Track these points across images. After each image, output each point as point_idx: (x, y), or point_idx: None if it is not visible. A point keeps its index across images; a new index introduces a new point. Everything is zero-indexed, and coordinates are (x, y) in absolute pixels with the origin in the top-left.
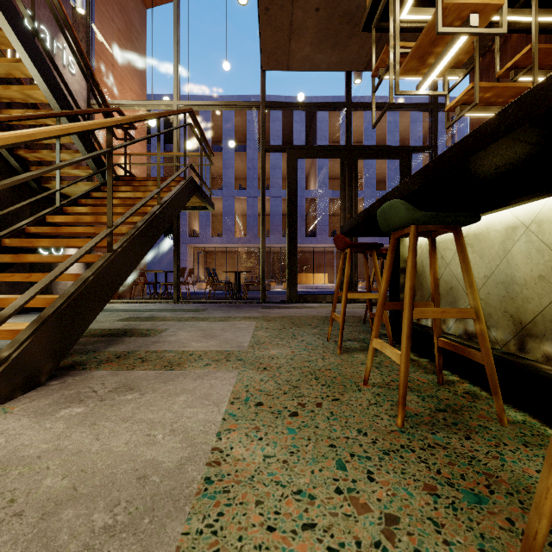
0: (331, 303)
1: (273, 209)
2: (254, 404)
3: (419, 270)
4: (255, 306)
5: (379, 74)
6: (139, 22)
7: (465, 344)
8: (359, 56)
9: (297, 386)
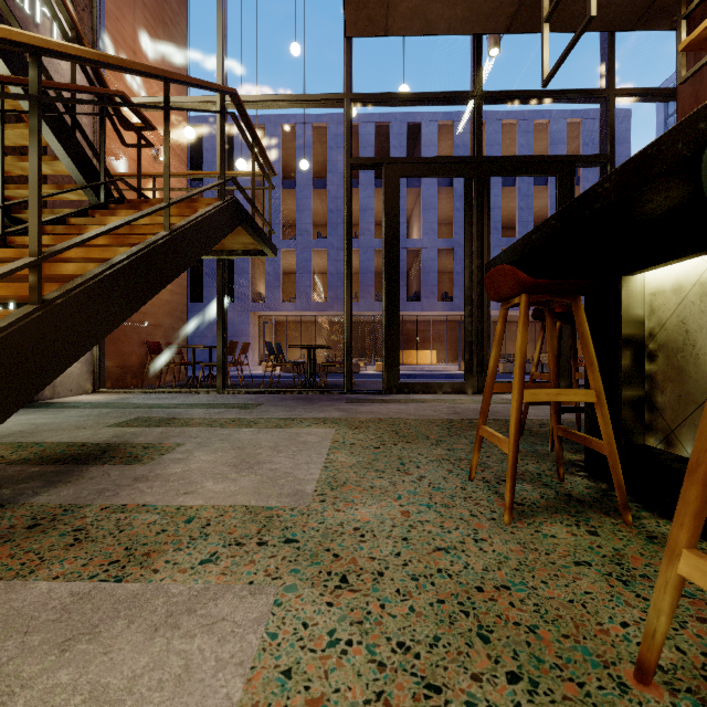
0: (451, 394)
1: (363, 264)
2: None
3: (673, 340)
4: (336, 399)
5: None
6: None
7: None
8: (499, 5)
9: (435, 685)
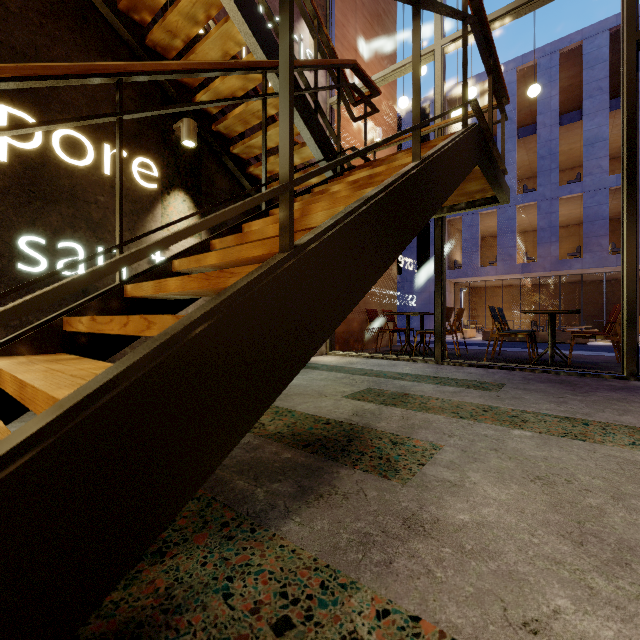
0: None
1: (590, 210)
2: None
3: None
4: (621, 388)
5: None
6: None
7: None
8: None
9: None
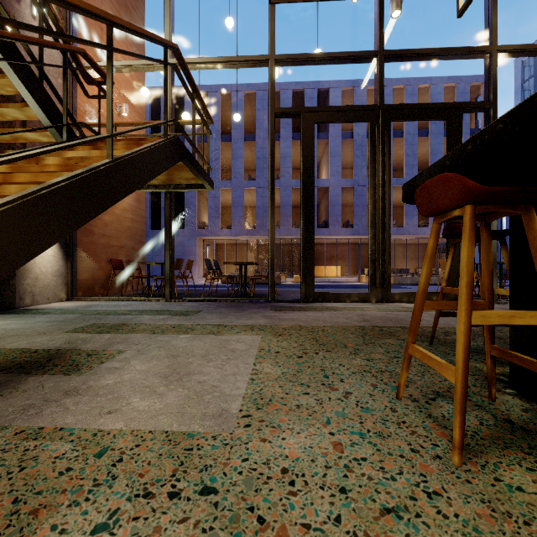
0: (357, 302)
1: (284, 199)
2: None
3: None
4: (262, 307)
5: None
6: None
7: None
8: None
9: None
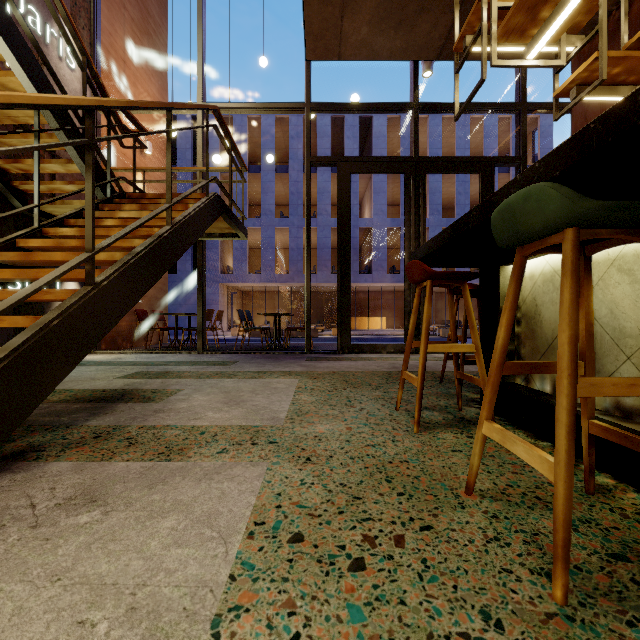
0: (393, 353)
1: (321, 240)
2: (287, 539)
3: (529, 311)
4: (298, 358)
5: (465, 44)
6: (158, 12)
7: (624, 427)
8: (430, 39)
9: (358, 497)
